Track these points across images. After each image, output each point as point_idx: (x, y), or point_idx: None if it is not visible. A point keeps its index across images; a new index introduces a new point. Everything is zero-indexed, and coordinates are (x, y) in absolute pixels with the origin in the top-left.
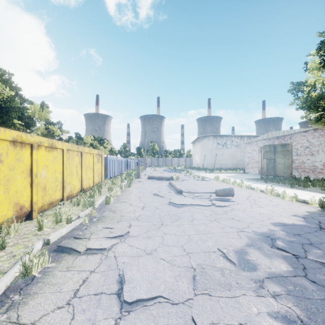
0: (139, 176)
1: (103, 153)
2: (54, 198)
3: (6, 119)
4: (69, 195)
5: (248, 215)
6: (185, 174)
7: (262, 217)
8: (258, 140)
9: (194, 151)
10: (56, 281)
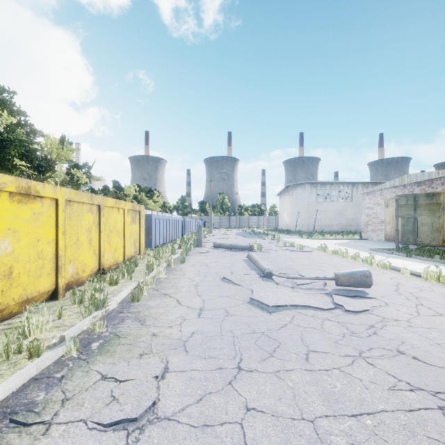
0: (200, 243)
1: (143, 208)
2: (34, 290)
3: (3, 158)
4: (72, 281)
5: (428, 341)
6: (269, 240)
7: None
8: (385, 188)
9: (281, 206)
10: None
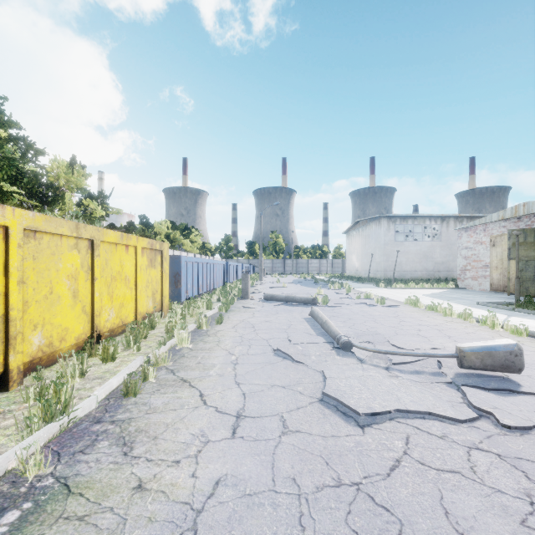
0: (246, 295)
1: (167, 247)
2: None
3: None
4: (39, 357)
5: None
6: (336, 290)
7: None
8: (490, 221)
9: (349, 247)
10: None
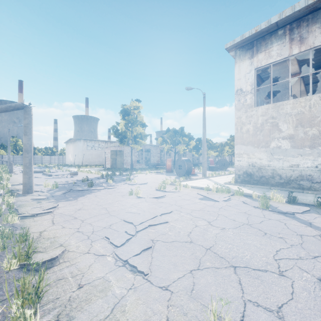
0: (12, 171)
1: None
2: None
3: None
4: None
5: (78, 178)
6: (56, 169)
7: (82, 178)
8: (111, 146)
9: (67, 150)
10: (17, 187)
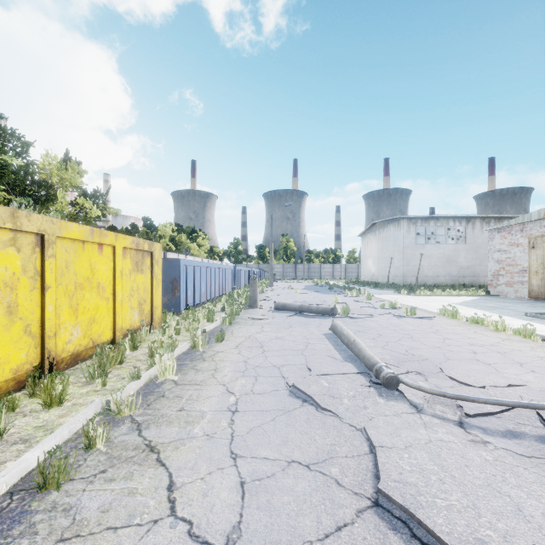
0: (255, 303)
1: (159, 248)
2: None
3: None
4: None
5: None
6: (354, 297)
7: None
8: (529, 220)
9: (364, 251)
10: None
